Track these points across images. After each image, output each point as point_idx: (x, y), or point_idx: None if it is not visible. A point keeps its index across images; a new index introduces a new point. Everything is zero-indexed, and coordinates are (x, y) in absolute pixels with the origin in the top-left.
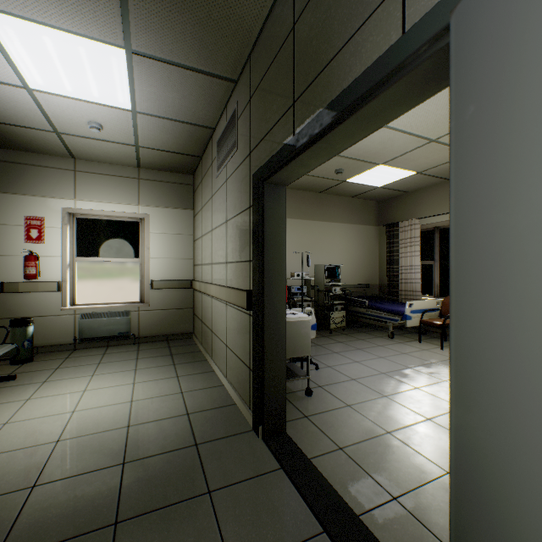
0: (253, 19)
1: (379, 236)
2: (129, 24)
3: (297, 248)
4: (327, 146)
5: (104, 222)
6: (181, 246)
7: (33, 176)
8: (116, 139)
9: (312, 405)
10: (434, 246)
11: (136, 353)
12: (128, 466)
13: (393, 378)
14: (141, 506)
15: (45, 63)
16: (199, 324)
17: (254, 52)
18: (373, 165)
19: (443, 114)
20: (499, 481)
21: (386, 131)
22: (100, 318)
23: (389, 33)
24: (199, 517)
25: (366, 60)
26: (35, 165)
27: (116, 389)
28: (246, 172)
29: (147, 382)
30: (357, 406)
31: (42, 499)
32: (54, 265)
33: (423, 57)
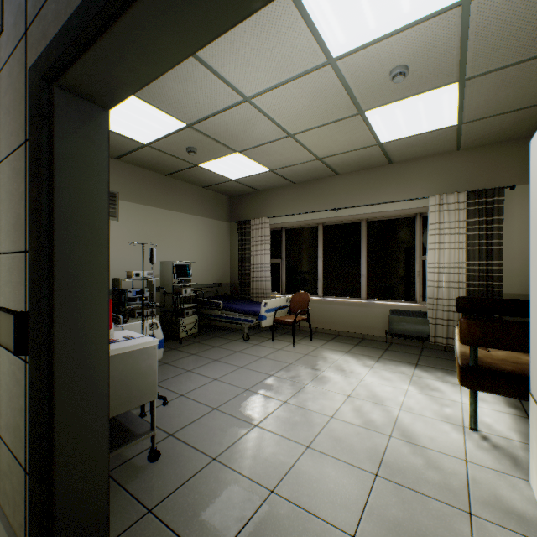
0: None
1: (231, 233)
2: None
3: (137, 240)
4: None
5: None
6: None
7: None
8: None
9: (159, 479)
10: (281, 245)
11: None
12: None
13: (259, 394)
14: None
15: None
16: None
17: None
18: (231, 151)
19: (305, 105)
20: None
21: (250, 109)
22: None
23: None
24: None
25: None
26: None
27: None
28: (18, 71)
29: None
30: (226, 455)
31: None
32: None
33: None
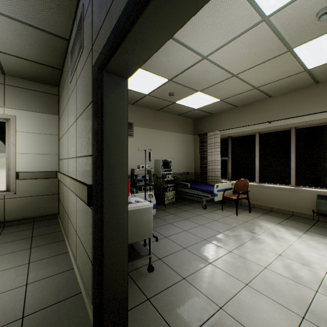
0: None
1: (195, 141)
2: None
3: (142, 148)
4: None
5: None
6: (47, 143)
7: None
8: None
9: (153, 282)
10: (228, 148)
11: None
12: None
13: (212, 243)
14: None
15: None
16: (61, 208)
17: None
18: (194, 91)
19: (245, 53)
20: None
21: (206, 63)
22: None
23: None
24: None
25: None
26: None
27: None
28: (89, 67)
29: None
30: (191, 277)
31: None
32: None
33: None
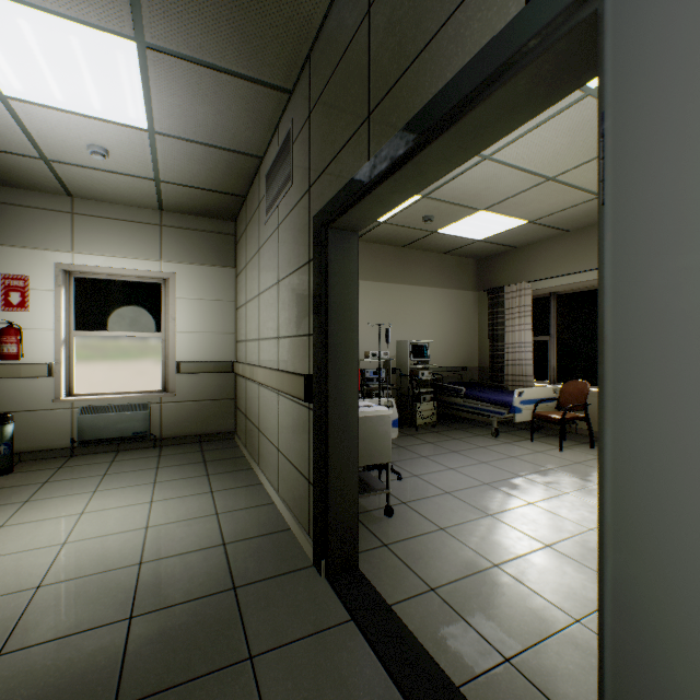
0: (313, 2)
1: (479, 305)
2: (140, 4)
3: (373, 319)
4: (415, 173)
5: (113, 283)
6: (219, 315)
7: (13, 220)
8: (128, 170)
9: (393, 529)
10: (549, 317)
11: (157, 460)
12: (137, 621)
13: (499, 490)
14: (153, 682)
15: (23, 58)
16: (242, 421)
17: (315, 49)
18: (473, 211)
19: (564, 143)
20: (690, 671)
21: (490, 165)
22: (107, 412)
23: (507, 4)
24: (235, 696)
25: (472, 47)
26: (17, 205)
27: (126, 510)
28: (303, 214)
29: (170, 500)
30: (454, 529)
31: (9, 674)
32: (43, 341)
33: (557, 34)
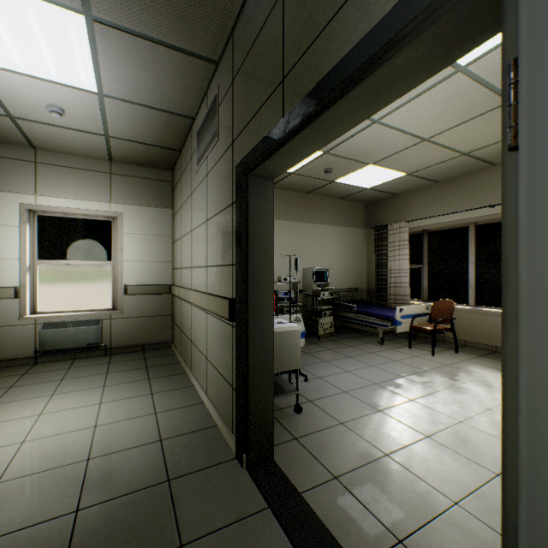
0: None
1: (368, 239)
2: None
3: (284, 251)
4: (323, 128)
5: (71, 220)
6: (159, 247)
7: None
8: (82, 127)
9: (302, 424)
10: (422, 249)
11: (107, 366)
12: (82, 514)
13: (386, 389)
14: None
15: None
16: (178, 333)
17: (237, 26)
18: (364, 165)
19: (438, 111)
20: None
21: (378, 128)
22: (65, 327)
23: None
24: None
25: (376, 13)
26: None
27: (78, 411)
28: (228, 164)
29: (116, 401)
30: (351, 423)
31: None
32: (11, 268)
33: None
